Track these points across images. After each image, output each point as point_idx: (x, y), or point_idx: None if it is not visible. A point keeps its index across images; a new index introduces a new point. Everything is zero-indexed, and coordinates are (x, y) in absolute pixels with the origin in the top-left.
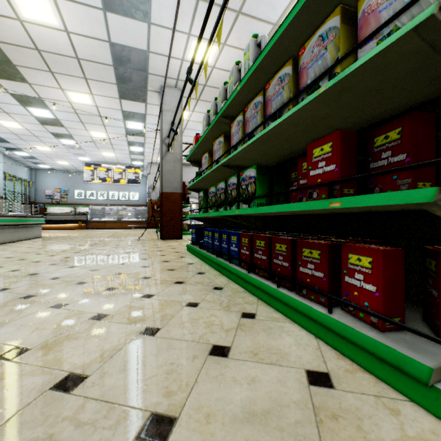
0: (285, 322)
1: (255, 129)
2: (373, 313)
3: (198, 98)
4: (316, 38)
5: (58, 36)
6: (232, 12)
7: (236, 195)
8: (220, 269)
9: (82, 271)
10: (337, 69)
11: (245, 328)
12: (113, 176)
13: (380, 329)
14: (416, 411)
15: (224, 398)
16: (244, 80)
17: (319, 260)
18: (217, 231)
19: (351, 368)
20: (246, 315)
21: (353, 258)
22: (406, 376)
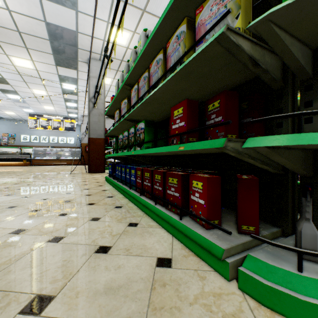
0: (157, 227)
1: (143, 95)
2: (200, 218)
3: (117, 69)
4: (175, 37)
5: (1, 12)
6: (139, 9)
7: (133, 141)
8: (124, 193)
9: (15, 198)
10: (185, 59)
11: (127, 233)
12: (53, 124)
13: (206, 228)
14: (215, 277)
15: (94, 280)
16: (137, 60)
17: (177, 185)
18: (123, 167)
19: (187, 254)
20: (131, 225)
21: (194, 183)
22: (213, 256)
